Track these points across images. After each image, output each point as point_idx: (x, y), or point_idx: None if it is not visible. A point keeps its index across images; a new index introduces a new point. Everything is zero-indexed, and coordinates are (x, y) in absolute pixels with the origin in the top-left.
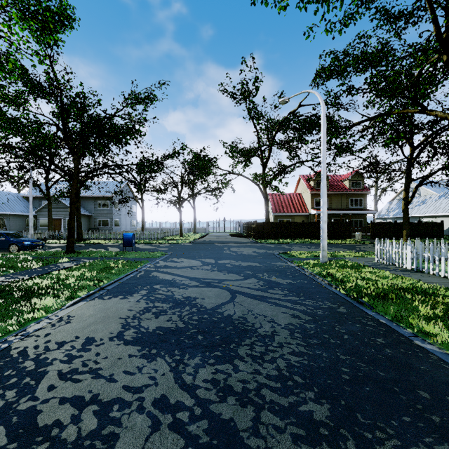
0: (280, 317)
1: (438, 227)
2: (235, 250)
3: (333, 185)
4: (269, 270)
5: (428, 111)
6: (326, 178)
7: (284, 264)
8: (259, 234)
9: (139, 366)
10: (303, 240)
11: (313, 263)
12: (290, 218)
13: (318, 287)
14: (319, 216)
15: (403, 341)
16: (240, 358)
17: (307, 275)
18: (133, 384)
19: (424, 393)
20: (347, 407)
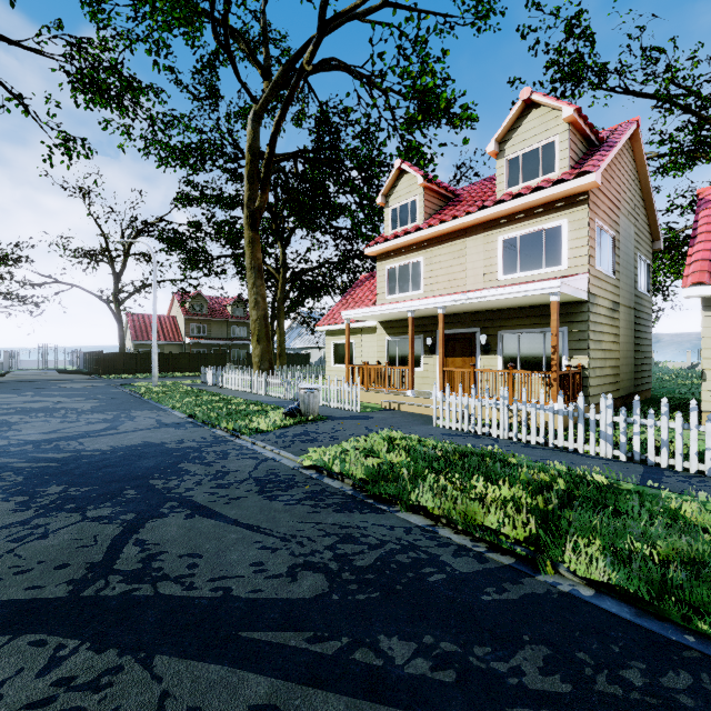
0: (90, 405)
1: (306, 358)
2: (64, 386)
3: (214, 310)
4: (98, 394)
5: (265, 264)
6: (205, 301)
7: (118, 390)
8: (108, 369)
9: (2, 417)
10: (167, 373)
11: (145, 387)
12: (159, 348)
13: (130, 397)
14: (196, 346)
15: (147, 404)
16: (59, 412)
17: (131, 394)
18: (4, 418)
19: (133, 408)
20: (100, 412)
